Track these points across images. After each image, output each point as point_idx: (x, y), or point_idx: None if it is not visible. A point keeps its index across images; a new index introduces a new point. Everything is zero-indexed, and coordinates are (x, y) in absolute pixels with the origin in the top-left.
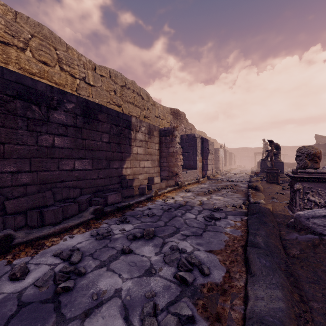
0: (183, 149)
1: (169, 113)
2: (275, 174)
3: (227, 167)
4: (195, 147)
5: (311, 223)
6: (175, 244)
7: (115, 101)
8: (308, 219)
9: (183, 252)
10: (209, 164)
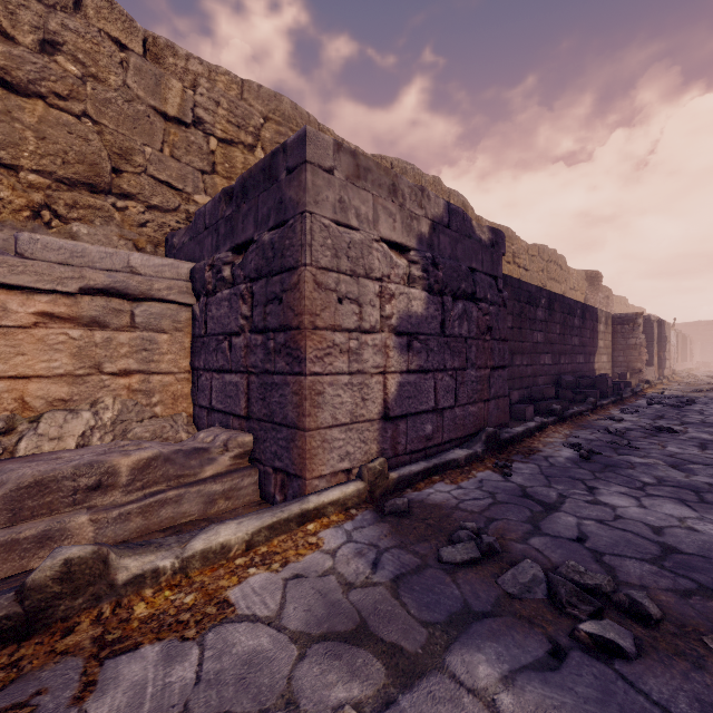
0: None
1: (583, 279)
2: None
3: (678, 366)
4: (650, 335)
5: None
6: None
7: (543, 282)
8: None
9: None
10: (666, 359)
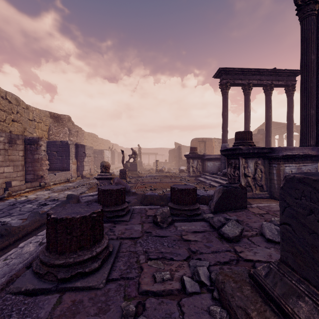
0: (57, 153)
1: (48, 116)
2: (124, 173)
3: (116, 166)
4: (68, 152)
5: (81, 199)
6: (1, 220)
7: None
8: (82, 197)
9: (2, 222)
10: (85, 165)
